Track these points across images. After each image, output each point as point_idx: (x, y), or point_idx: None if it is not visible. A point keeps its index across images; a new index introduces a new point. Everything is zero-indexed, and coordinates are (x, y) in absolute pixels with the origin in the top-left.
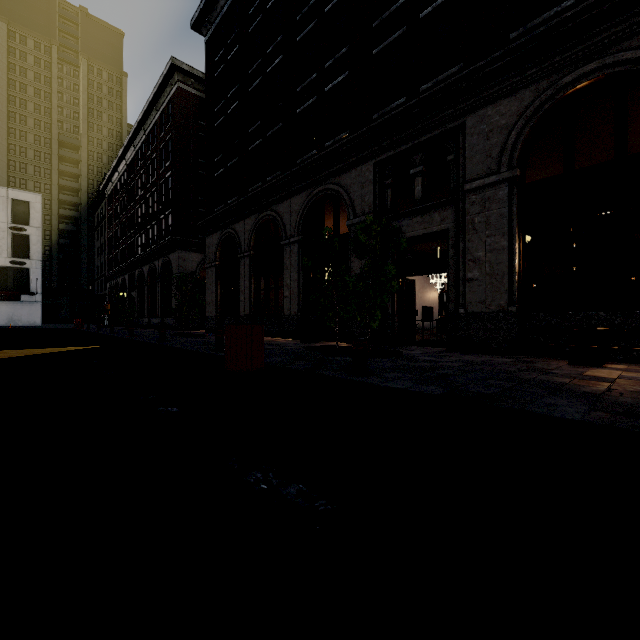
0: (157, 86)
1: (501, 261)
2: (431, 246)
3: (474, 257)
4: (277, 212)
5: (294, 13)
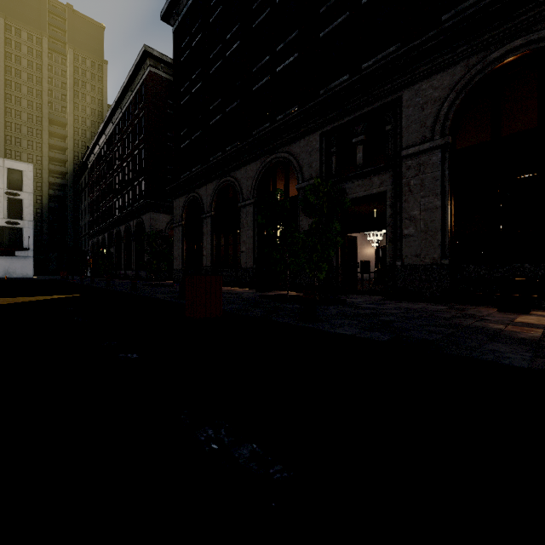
0: (132, 70)
1: (434, 219)
2: (368, 208)
3: (410, 215)
4: (235, 178)
5: (250, 3)
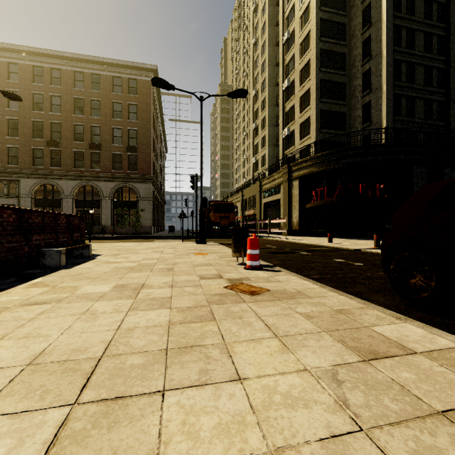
0: None
1: None
2: None
3: None
4: None
5: None
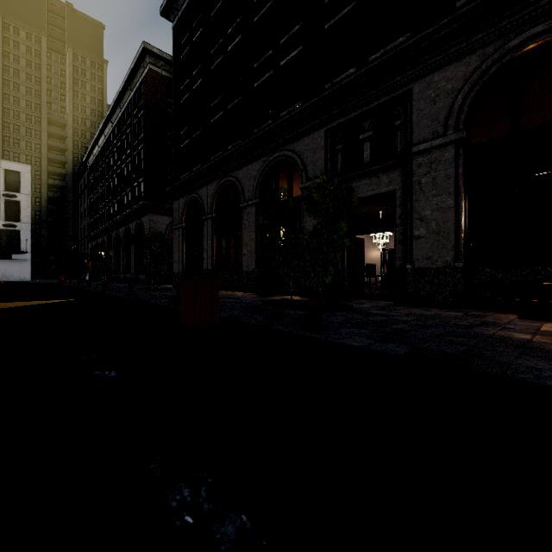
0: (131, 68)
1: (447, 219)
2: (374, 210)
3: (421, 216)
4: (236, 178)
5: None
